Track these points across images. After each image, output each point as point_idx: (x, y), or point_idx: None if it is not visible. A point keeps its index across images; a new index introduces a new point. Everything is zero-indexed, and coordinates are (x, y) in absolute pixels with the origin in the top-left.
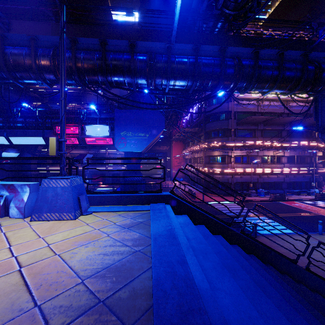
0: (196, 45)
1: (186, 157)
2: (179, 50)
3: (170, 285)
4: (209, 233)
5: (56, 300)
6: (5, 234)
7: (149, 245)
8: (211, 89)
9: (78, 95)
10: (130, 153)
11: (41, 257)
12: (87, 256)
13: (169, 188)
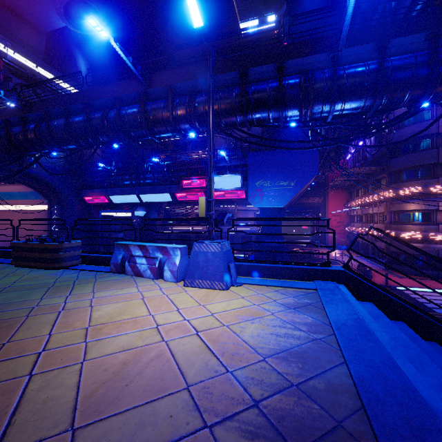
0: (381, 43)
1: (351, 213)
2: (350, 56)
3: (382, 390)
4: (416, 336)
5: (245, 371)
6: (168, 296)
7: (331, 335)
8: (408, 105)
9: (202, 140)
10: (267, 209)
11: (211, 325)
12: (258, 333)
13: (325, 259)
